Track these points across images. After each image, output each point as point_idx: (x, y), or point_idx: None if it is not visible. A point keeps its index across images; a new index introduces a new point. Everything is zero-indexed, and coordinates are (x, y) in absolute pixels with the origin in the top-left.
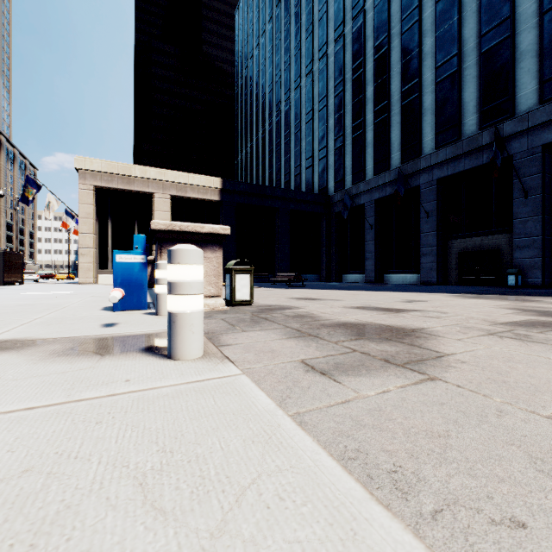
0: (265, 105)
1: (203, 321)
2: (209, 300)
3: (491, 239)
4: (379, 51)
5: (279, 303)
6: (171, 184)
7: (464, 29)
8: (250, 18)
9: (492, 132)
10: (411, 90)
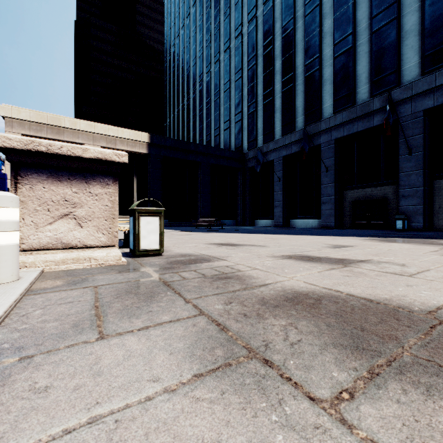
0: (189, 77)
1: (56, 295)
2: (97, 252)
3: (379, 190)
4: (286, 30)
5: (197, 251)
6: (101, 136)
7: (358, 12)
8: (177, 3)
9: (381, 99)
10: (313, 63)
